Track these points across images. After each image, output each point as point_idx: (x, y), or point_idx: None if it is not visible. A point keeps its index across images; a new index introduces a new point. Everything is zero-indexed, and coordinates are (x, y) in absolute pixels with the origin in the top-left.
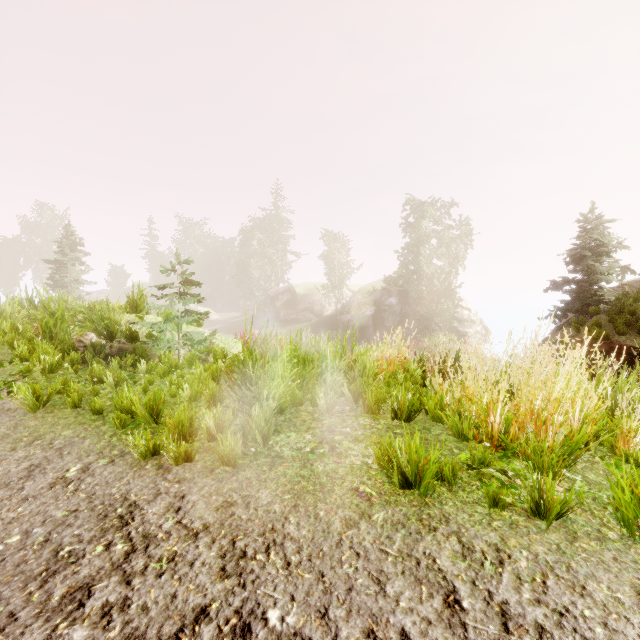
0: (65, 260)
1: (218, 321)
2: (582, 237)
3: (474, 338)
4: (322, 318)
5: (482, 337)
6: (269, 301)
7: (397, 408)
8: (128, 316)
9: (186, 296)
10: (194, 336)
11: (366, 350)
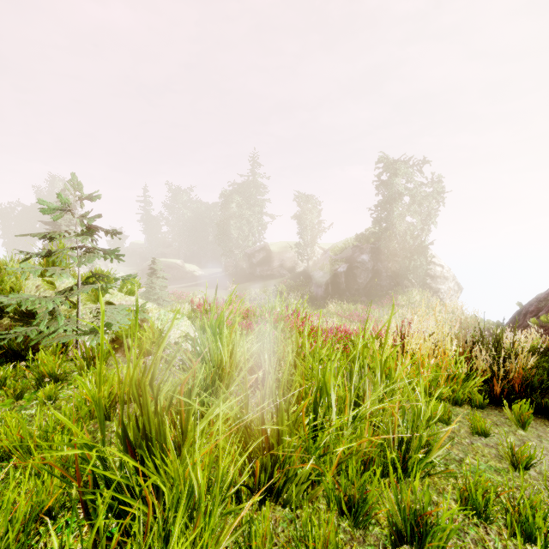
0: (60, 221)
1: (202, 276)
2: None
3: (447, 294)
4: (295, 274)
5: (455, 293)
6: (246, 258)
7: None
8: (41, 279)
9: (95, 251)
10: (108, 313)
11: (419, 371)
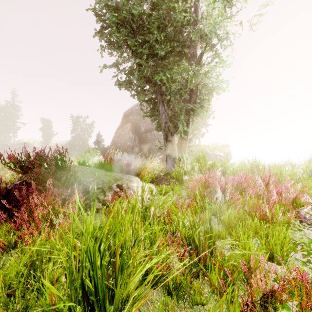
0: None
1: None
2: (97, 138)
3: None
4: None
5: None
6: (7, 147)
7: None
8: None
9: None
10: None
11: None
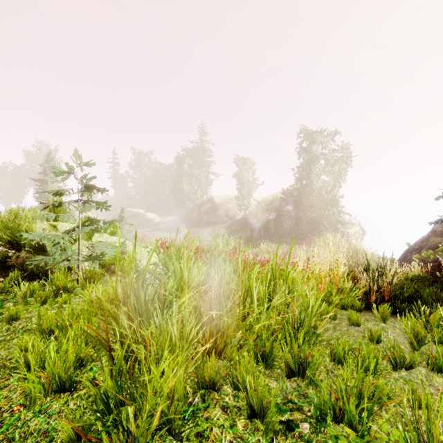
0: (46, 179)
1: (160, 223)
2: None
3: (353, 237)
4: (235, 221)
5: (360, 236)
6: (196, 208)
7: (417, 439)
8: (45, 224)
9: (90, 203)
10: (99, 247)
11: (309, 279)
